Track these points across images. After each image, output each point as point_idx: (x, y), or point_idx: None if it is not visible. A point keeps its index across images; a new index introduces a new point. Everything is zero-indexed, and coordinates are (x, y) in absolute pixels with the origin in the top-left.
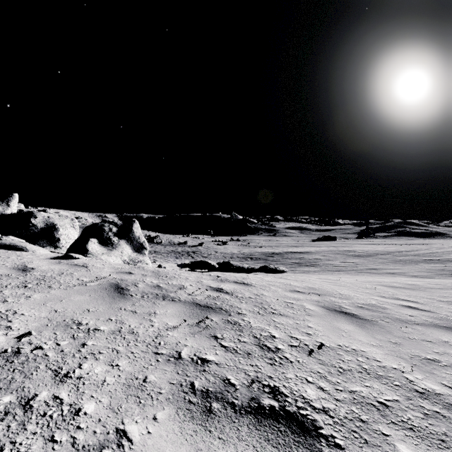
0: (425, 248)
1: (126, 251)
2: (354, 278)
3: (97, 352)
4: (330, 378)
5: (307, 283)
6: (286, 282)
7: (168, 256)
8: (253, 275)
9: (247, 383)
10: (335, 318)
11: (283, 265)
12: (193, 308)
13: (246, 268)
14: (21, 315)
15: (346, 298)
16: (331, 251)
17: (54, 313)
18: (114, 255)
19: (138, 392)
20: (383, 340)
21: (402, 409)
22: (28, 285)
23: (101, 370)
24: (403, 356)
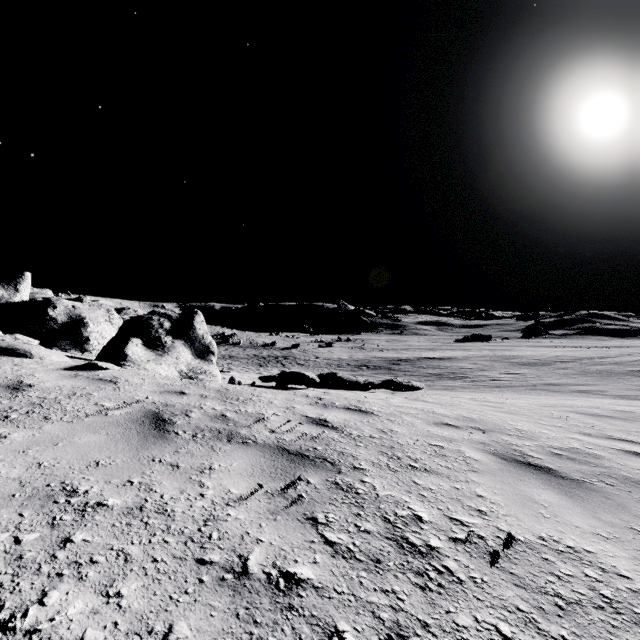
0: (629, 354)
1: (183, 357)
2: (527, 399)
3: (87, 559)
4: (544, 625)
5: (459, 409)
6: (427, 409)
7: (248, 362)
8: (373, 395)
9: None
10: (519, 476)
11: (415, 377)
12: (277, 459)
13: (361, 382)
14: None
15: (528, 437)
16: (485, 357)
17: (36, 469)
18: (165, 363)
19: None
20: (618, 526)
21: None
22: (11, 415)
23: (82, 609)
24: None
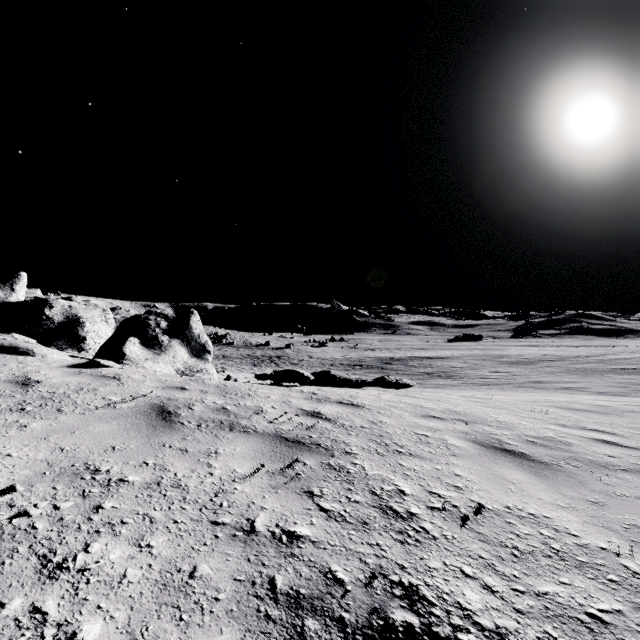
0: (613, 352)
1: (180, 356)
2: (512, 396)
3: (119, 520)
4: (500, 567)
5: (446, 404)
6: (415, 403)
7: (242, 362)
8: (365, 392)
9: (364, 578)
10: (494, 460)
11: (407, 376)
12: (276, 445)
13: (354, 380)
14: (6, 456)
15: (507, 427)
16: (476, 356)
17: (59, 452)
18: (162, 361)
19: (178, 598)
20: (576, 498)
21: (632, 630)
22: (26, 408)
23: (120, 555)
24: (613, 526)
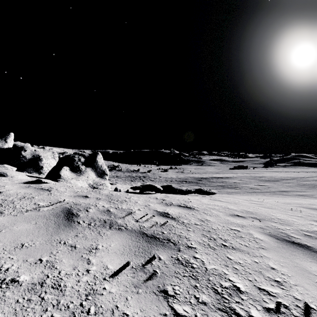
0: None
1: (91, 176)
2: (273, 199)
3: None
4: None
5: (241, 206)
6: (223, 206)
7: (126, 179)
8: (192, 197)
9: None
10: (291, 252)
11: (210, 187)
12: (139, 240)
13: (184, 190)
14: None
15: (286, 224)
16: (246, 177)
17: None
18: (81, 179)
19: None
20: None
21: None
22: None
23: None
24: None
